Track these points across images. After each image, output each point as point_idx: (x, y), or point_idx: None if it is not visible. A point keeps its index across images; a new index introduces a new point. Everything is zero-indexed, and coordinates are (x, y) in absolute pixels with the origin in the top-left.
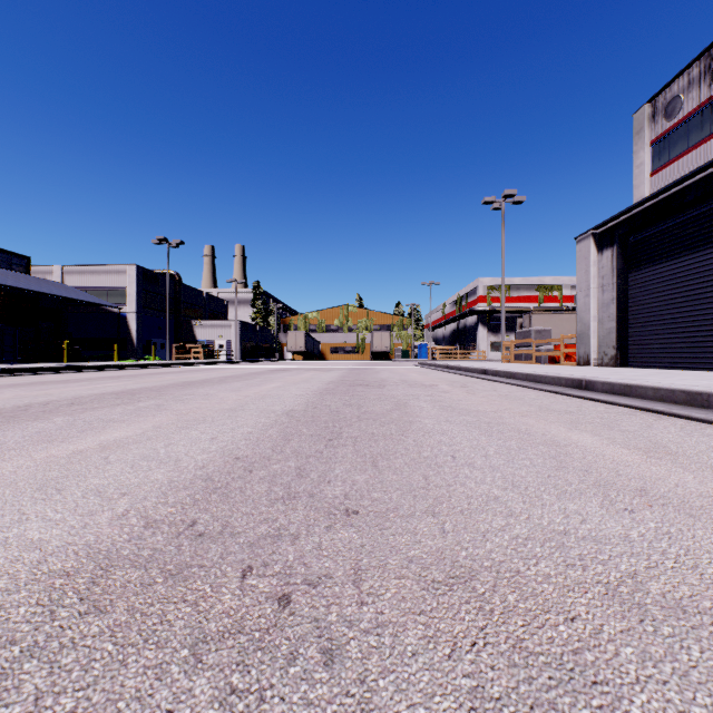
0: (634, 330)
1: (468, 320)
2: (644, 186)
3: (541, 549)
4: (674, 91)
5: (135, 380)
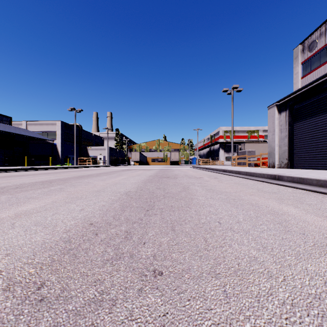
0: (296, 150)
1: (215, 146)
2: (298, 83)
3: (310, 319)
4: (313, 38)
5: (56, 175)
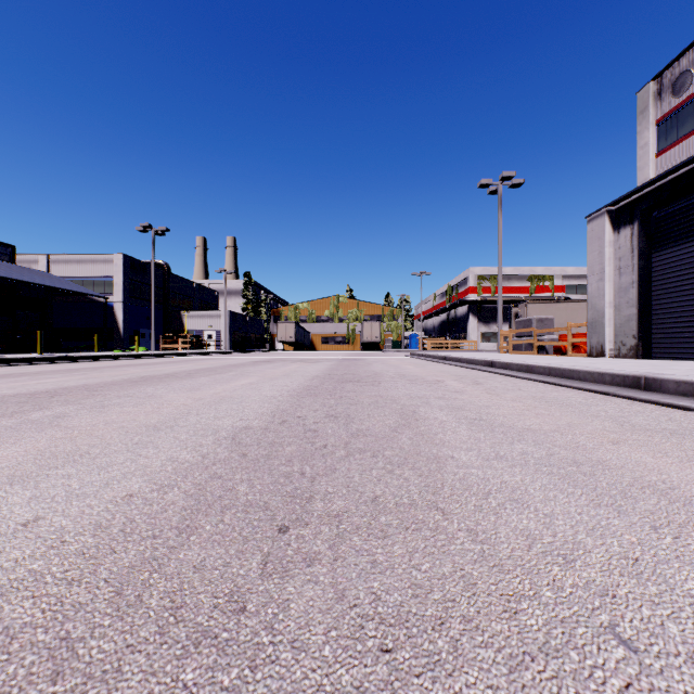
0: (659, 317)
1: (459, 310)
2: (649, 168)
3: None
4: (683, 66)
5: (89, 374)
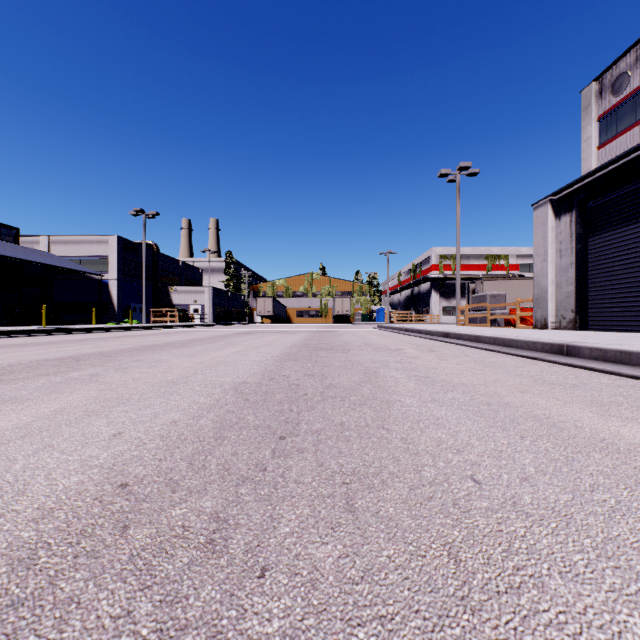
0: (593, 293)
1: (422, 286)
2: (591, 159)
3: None
4: (621, 68)
5: (97, 343)
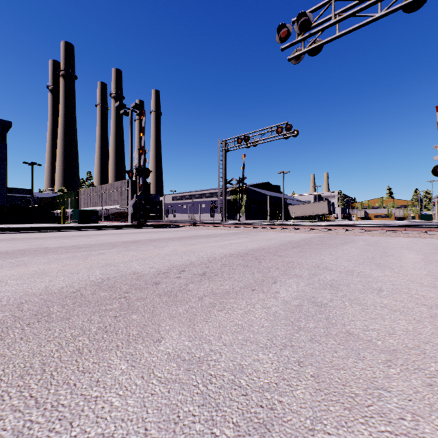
0: None
1: None
2: None
3: None
4: None
5: None
